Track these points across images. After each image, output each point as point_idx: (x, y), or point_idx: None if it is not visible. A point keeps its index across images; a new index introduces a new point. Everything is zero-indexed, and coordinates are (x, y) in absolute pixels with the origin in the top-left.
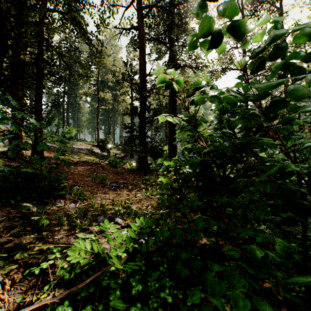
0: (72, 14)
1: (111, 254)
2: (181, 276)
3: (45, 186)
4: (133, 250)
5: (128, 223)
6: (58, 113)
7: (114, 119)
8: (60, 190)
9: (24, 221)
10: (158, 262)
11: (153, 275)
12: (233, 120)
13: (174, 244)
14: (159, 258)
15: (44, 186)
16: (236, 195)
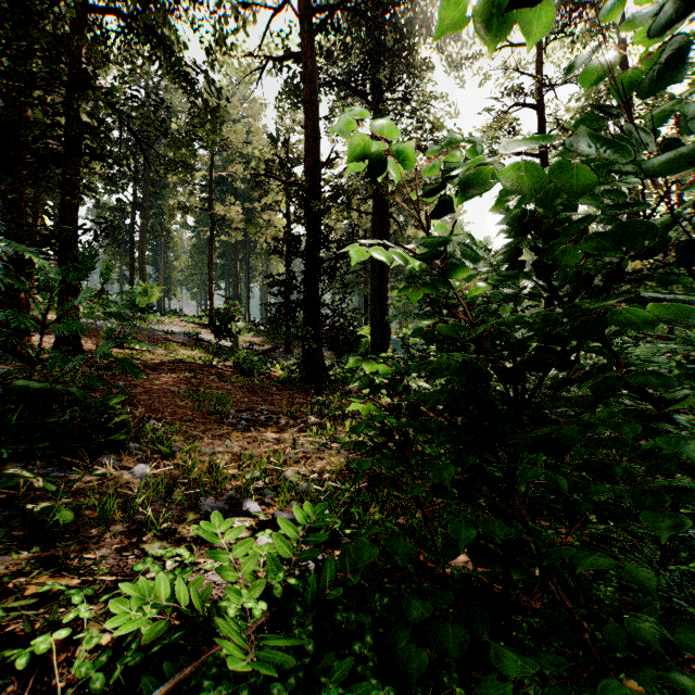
0: (147, 18)
1: (220, 622)
2: (411, 672)
3: (73, 423)
4: (285, 590)
5: (275, 515)
6: (119, 251)
7: (248, 265)
8: (111, 431)
9: (13, 512)
10: (348, 625)
11: (337, 668)
12: (559, 250)
13: (389, 568)
14: (352, 615)
15: (71, 422)
16: (559, 454)
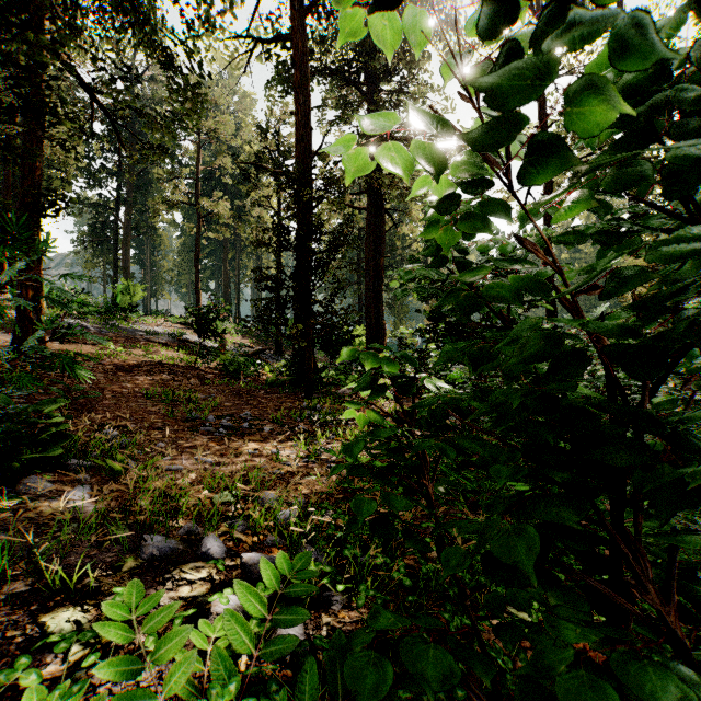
0: None
1: None
2: None
3: None
4: None
5: (243, 558)
6: (103, 249)
7: (238, 265)
8: (47, 444)
9: None
10: None
11: None
12: None
13: None
14: None
15: None
16: None
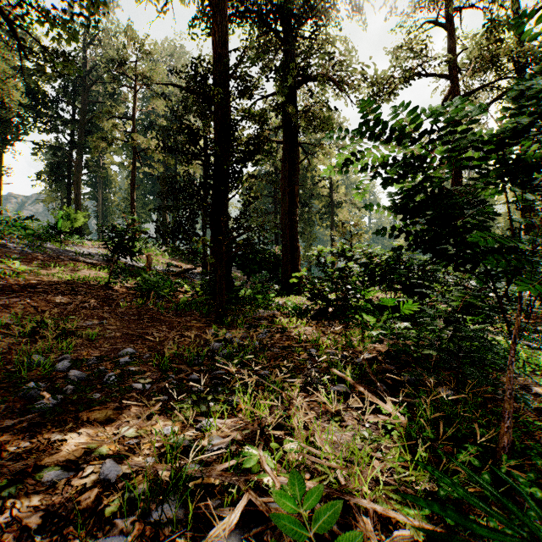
0: None
1: None
2: None
3: None
4: None
5: None
6: (60, 186)
7: None
8: None
9: None
10: None
11: None
12: None
13: None
14: None
15: None
16: None
